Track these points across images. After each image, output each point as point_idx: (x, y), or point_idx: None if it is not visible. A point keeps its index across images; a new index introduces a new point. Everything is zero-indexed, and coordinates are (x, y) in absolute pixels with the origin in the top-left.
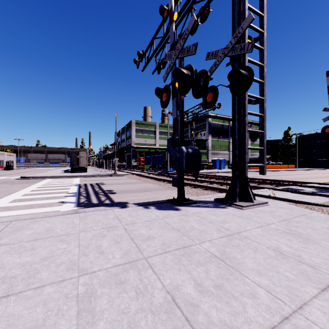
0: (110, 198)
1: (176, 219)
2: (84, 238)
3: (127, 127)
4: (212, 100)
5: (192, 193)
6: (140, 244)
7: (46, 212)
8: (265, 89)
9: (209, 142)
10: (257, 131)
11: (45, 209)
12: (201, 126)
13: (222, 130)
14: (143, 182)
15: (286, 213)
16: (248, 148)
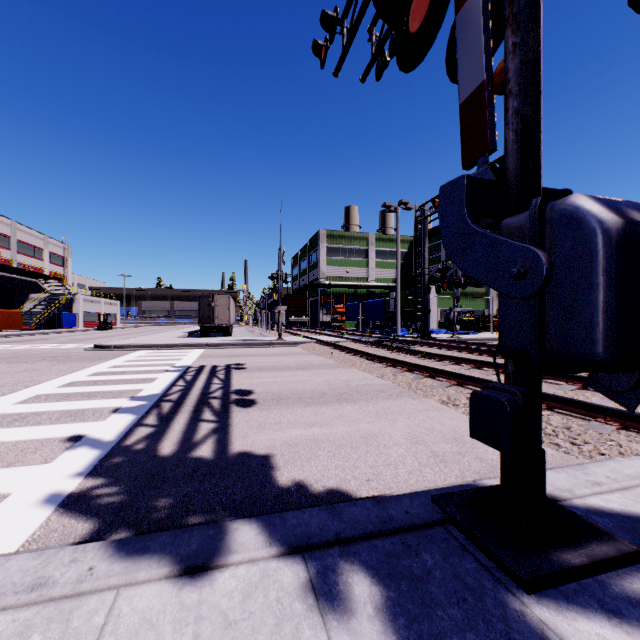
0: (226, 430)
1: None
2: None
3: (311, 246)
4: None
5: None
6: None
7: None
8: None
9: None
10: None
11: None
12: None
13: None
14: (338, 364)
15: None
16: None
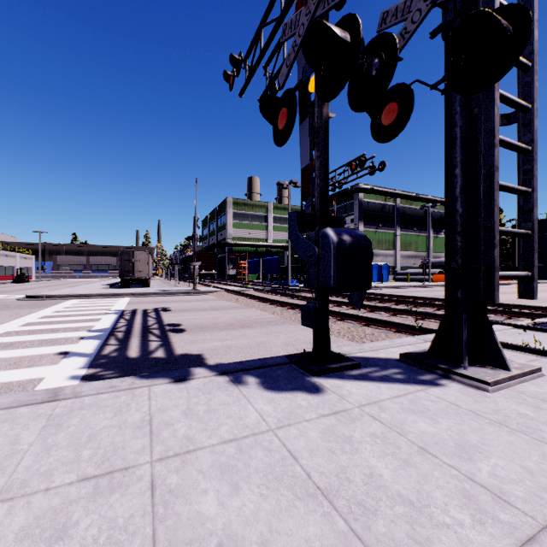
0: (169, 344)
1: (316, 434)
2: None
3: (219, 211)
4: (395, 120)
5: (338, 333)
6: None
7: (7, 384)
8: (536, 84)
9: None
10: (518, 188)
11: (13, 374)
12: (346, 208)
13: (382, 214)
14: (242, 306)
15: None
16: (499, 231)
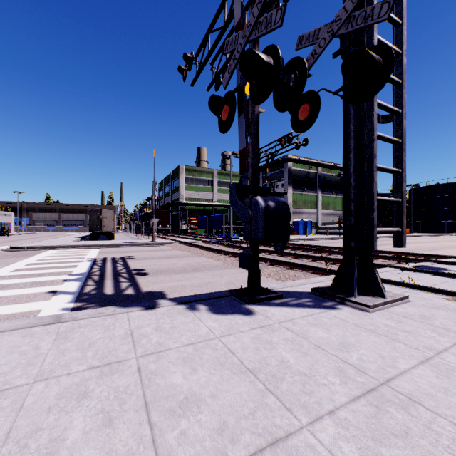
0: (136, 284)
1: (248, 339)
2: (33, 406)
3: (173, 176)
4: (308, 117)
5: (269, 274)
6: (163, 432)
7: (13, 314)
8: (404, 95)
9: (290, 197)
10: (392, 169)
11: (16, 307)
12: (278, 174)
13: (307, 180)
14: (193, 255)
15: (454, 321)
16: (377, 199)
